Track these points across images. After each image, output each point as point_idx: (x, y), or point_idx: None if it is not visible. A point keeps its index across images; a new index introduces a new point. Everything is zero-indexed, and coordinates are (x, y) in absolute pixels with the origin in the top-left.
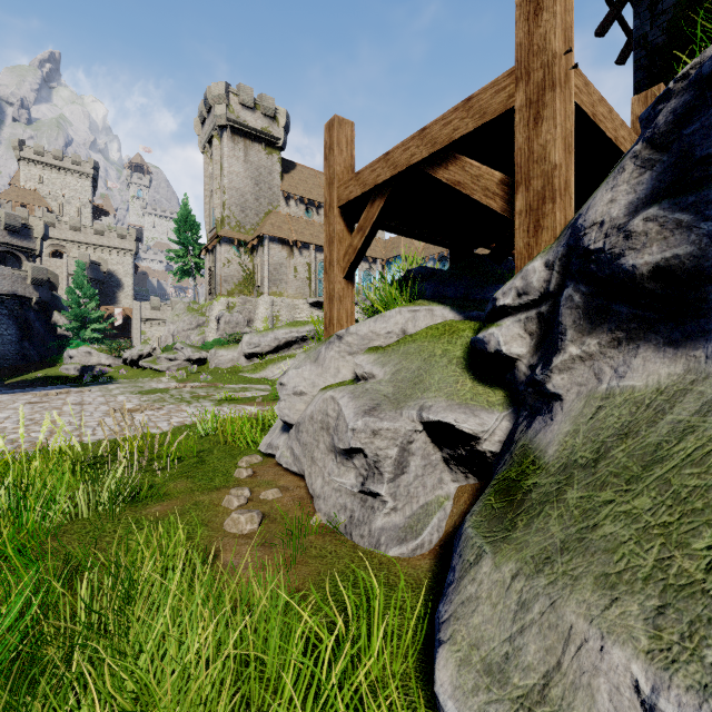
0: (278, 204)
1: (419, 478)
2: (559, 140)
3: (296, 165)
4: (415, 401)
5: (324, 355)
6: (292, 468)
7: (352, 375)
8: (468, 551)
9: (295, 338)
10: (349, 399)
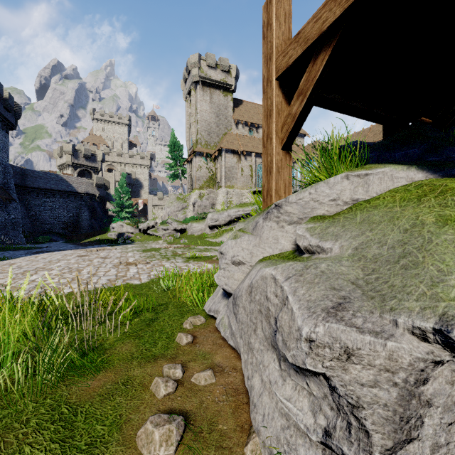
0: (231, 128)
1: (441, 449)
2: None
3: (243, 101)
4: (420, 300)
5: (262, 225)
6: (228, 342)
7: (291, 246)
8: None
9: (241, 215)
10: (298, 285)
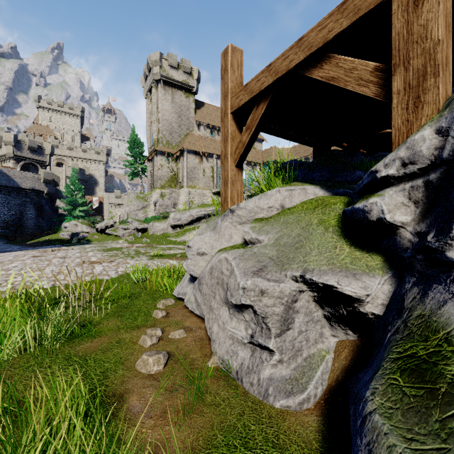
0: (193, 129)
1: (303, 333)
2: (441, 17)
3: (204, 104)
4: (298, 263)
5: (220, 225)
6: (195, 312)
7: (241, 240)
8: (384, 453)
9: (203, 215)
10: (240, 261)
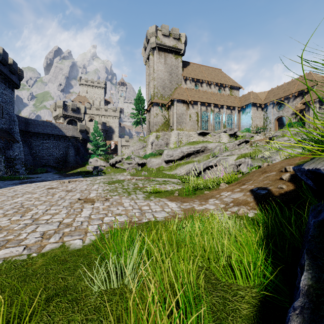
0: (181, 83)
1: None
2: None
3: (189, 63)
4: None
5: None
6: None
7: None
8: None
9: (192, 151)
10: None
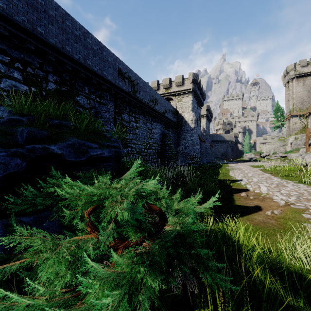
0: None
1: None
2: None
3: None
4: None
5: None
6: None
7: None
8: None
9: None
10: None
